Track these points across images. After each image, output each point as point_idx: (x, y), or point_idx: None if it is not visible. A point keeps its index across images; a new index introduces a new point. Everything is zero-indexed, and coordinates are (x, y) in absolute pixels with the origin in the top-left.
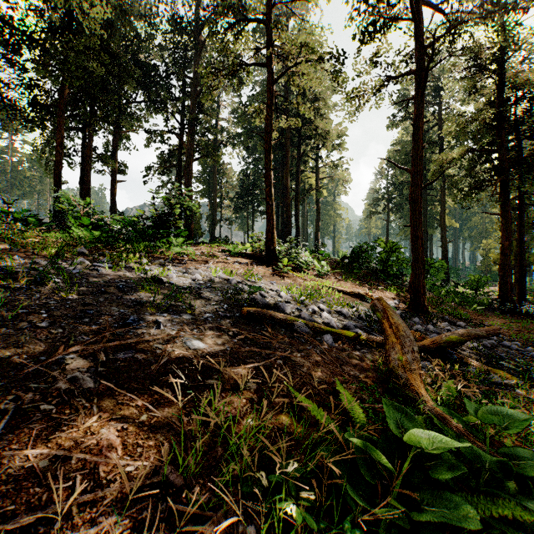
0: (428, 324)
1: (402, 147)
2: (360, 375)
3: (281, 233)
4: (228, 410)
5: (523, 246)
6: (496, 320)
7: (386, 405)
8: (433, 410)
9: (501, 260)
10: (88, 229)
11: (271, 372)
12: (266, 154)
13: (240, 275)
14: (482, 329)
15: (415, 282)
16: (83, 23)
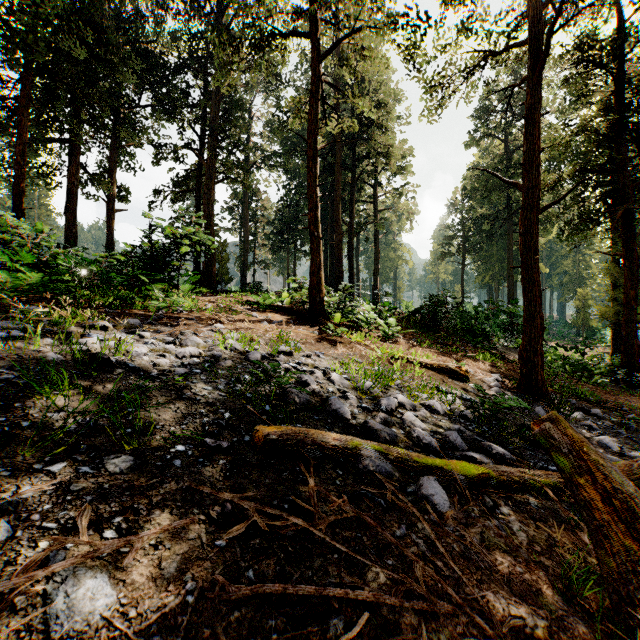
0: None
1: (481, 172)
2: (535, 625)
3: (330, 279)
4: None
5: None
6: (629, 400)
7: None
8: None
9: (624, 315)
10: (33, 270)
11: None
12: (310, 164)
13: (268, 343)
14: None
15: (529, 350)
16: None
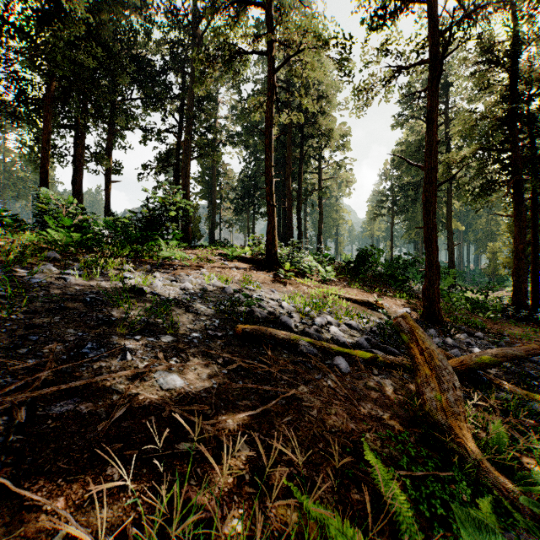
0: (445, 336)
1: (407, 147)
2: (383, 415)
3: (283, 235)
4: (203, 502)
5: (537, 249)
6: (512, 329)
7: (462, 523)
8: (491, 476)
9: (514, 264)
10: (70, 231)
11: (270, 421)
12: (267, 150)
13: (237, 282)
14: (519, 348)
15: (429, 289)
16: (68, 7)
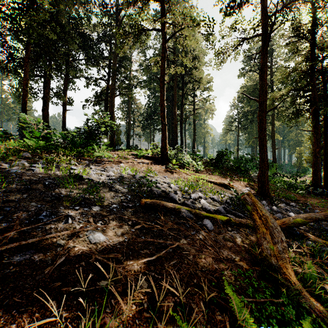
0: (272, 205)
1: (247, 89)
2: (235, 258)
3: (171, 143)
4: (114, 325)
5: (327, 151)
6: (312, 200)
7: None
8: (308, 301)
9: (313, 160)
10: (38, 140)
11: (162, 263)
12: (161, 90)
13: (143, 172)
14: (320, 214)
15: (261, 176)
16: (38, 1)
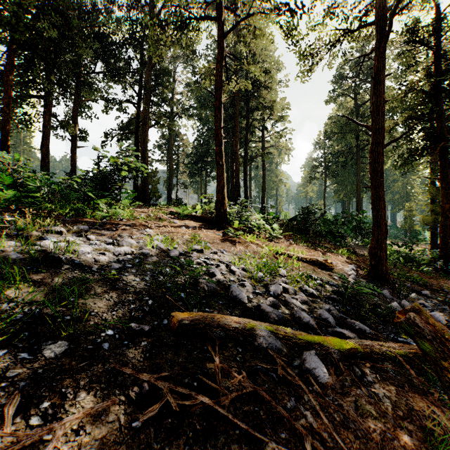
0: (399, 297)
1: (338, 120)
2: None
3: (231, 196)
4: None
5: None
6: (446, 283)
7: None
8: None
9: (441, 222)
10: (10, 189)
11: None
12: (216, 112)
13: (185, 243)
14: None
15: (376, 248)
16: None
